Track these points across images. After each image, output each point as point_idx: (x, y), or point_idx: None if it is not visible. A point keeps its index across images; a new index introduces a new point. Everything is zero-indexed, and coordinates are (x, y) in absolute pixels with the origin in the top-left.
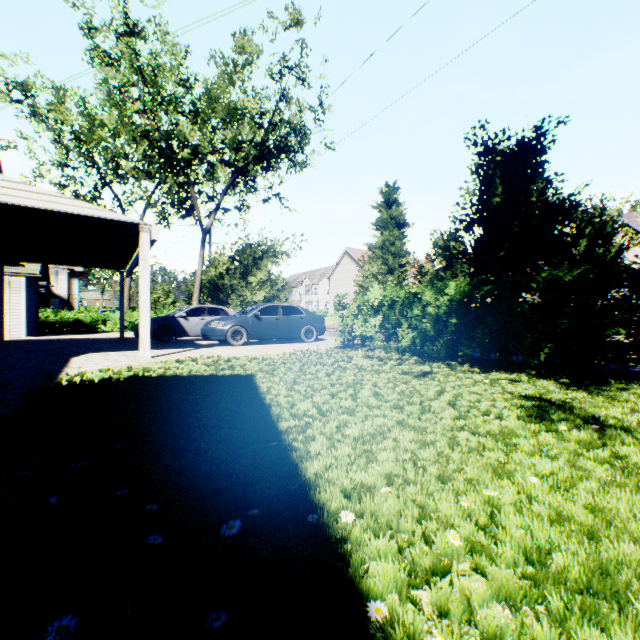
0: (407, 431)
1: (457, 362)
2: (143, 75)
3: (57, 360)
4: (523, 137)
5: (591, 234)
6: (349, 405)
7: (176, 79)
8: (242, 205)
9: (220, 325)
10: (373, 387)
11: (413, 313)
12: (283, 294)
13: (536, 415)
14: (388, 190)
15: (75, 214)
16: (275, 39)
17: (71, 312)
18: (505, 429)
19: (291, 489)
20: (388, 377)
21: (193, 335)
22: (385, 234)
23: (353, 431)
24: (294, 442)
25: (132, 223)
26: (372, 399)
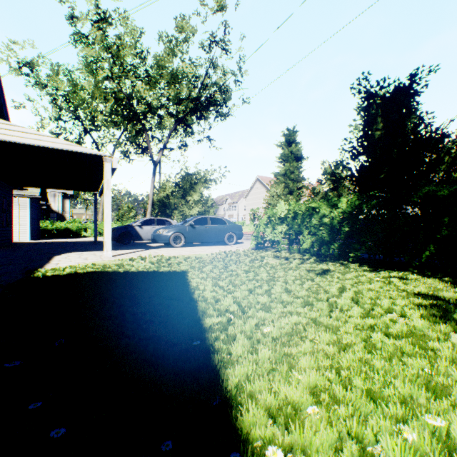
0: (323, 332)
1: (348, 261)
2: (111, 51)
3: (43, 258)
4: (399, 84)
5: (449, 162)
6: (265, 302)
7: (134, 53)
8: (182, 145)
9: (165, 232)
10: (284, 283)
11: (312, 223)
12: (212, 210)
13: (438, 314)
14: (289, 133)
15: (55, 149)
16: (205, 21)
17: (62, 223)
18: (415, 330)
19: (211, 406)
20: (295, 274)
21: (146, 239)
22: (286, 165)
23: (271, 330)
24: (216, 342)
25: (98, 155)
26: (284, 295)
